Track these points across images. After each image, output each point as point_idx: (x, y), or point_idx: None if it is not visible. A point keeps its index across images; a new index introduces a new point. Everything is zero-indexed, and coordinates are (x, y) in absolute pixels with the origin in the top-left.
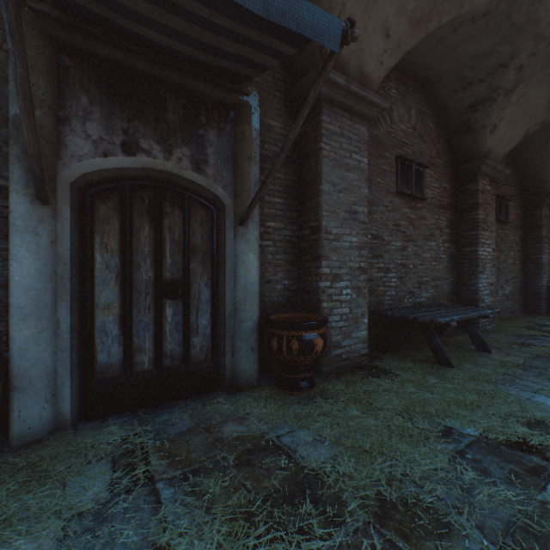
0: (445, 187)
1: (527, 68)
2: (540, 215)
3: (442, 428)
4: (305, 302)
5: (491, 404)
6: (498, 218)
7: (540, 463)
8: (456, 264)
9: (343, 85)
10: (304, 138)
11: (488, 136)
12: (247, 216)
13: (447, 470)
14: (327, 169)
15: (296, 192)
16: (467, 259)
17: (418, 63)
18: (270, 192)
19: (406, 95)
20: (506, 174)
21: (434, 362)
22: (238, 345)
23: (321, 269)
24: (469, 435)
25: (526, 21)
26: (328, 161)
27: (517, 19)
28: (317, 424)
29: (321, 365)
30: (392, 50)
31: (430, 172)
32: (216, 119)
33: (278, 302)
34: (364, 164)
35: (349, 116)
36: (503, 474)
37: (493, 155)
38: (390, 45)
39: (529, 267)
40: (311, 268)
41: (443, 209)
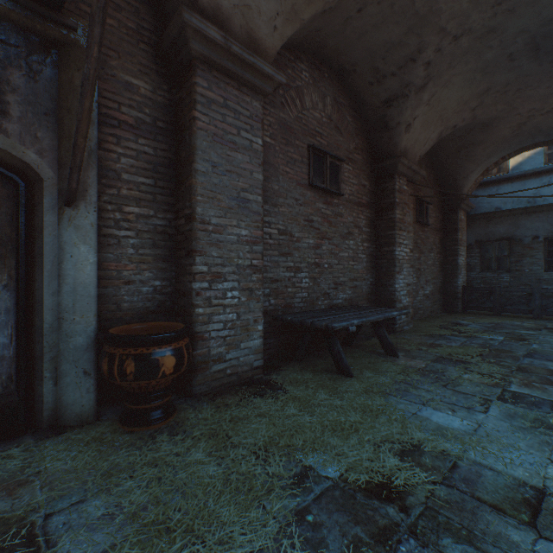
0: (365, 185)
1: (434, 65)
2: (457, 219)
3: (298, 470)
4: (181, 308)
5: (372, 425)
6: (419, 220)
7: (394, 519)
8: (376, 264)
9: (221, 42)
10: (180, 106)
11: (404, 134)
12: (72, 194)
13: (267, 552)
14: (205, 145)
15: (172, 173)
16: (386, 260)
17: (331, 46)
18: (131, 169)
19: (321, 82)
20: (422, 175)
21: (336, 371)
22: (64, 369)
23: (195, 267)
24: (327, 478)
25: (429, 11)
26: (206, 134)
27: (421, 7)
28: (130, 483)
29: (195, 385)
30: (287, 14)
31: (348, 167)
32: (24, 56)
33: (144, 309)
34: (258, 145)
35: (236, 85)
36: (340, 549)
37: (410, 155)
38: (284, 8)
39: (448, 268)
40: (186, 266)
41: (363, 207)
